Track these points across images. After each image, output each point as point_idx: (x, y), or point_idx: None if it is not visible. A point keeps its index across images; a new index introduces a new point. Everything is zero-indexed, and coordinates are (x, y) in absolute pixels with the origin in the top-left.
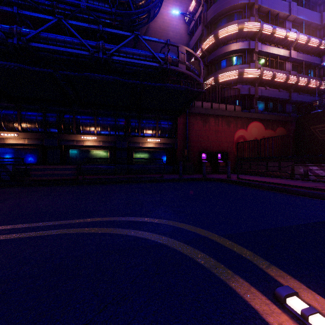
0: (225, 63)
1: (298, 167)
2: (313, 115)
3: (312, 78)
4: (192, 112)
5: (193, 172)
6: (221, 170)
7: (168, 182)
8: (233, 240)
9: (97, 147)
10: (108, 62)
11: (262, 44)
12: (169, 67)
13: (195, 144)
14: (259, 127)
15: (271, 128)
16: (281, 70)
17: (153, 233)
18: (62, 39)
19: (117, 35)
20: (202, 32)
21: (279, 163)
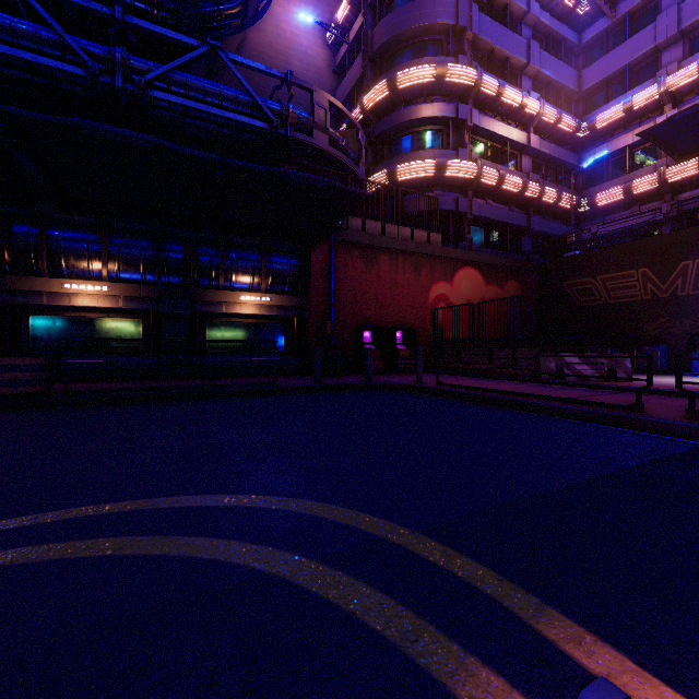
0: (410, 142)
1: (546, 359)
2: (567, 259)
3: (564, 191)
4: (343, 240)
5: (345, 372)
6: (403, 366)
7: (289, 395)
8: (448, 542)
9: (109, 310)
10: (141, 103)
11: (480, 114)
12: (292, 134)
13: (350, 310)
14: (475, 278)
15: (497, 281)
16: (514, 170)
17: (245, 543)
18: (3, 22)
19: (166, 48)
20: (364, 72)
21: (512, 351)
